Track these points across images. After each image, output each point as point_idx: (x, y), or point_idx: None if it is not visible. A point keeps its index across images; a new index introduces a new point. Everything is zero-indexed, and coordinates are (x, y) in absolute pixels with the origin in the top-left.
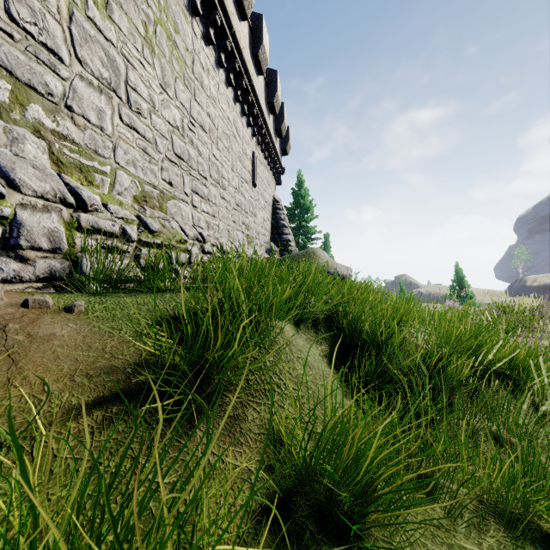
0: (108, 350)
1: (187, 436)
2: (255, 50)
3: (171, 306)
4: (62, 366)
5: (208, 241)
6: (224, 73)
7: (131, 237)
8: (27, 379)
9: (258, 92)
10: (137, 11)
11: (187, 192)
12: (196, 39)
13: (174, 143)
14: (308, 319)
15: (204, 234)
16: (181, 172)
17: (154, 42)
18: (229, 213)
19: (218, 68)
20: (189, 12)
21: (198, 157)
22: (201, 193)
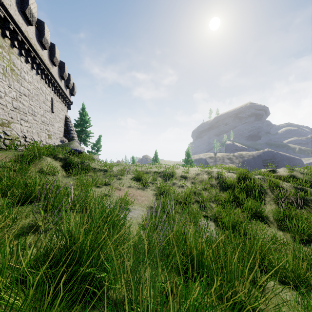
0: (9, 157)
1: (26, 166)
2: (52, 58)
3: (19, 153)
4: (3, 158)
5: (28, 137)
6: (35, 70)
7: (2, 137)
8: (0, 158)
9: (54, 73)
10: (0, 66)
11: (18, 120)
12: (22, 64)
13: (13, 103)
14: (58, 158)
15: (26, 135)
16: (16, 113)
17: (6, 73)
18: (38, 126)
19: (32, 69)
20: (19, 55)
21: (23, 106)
22: (24, 119)
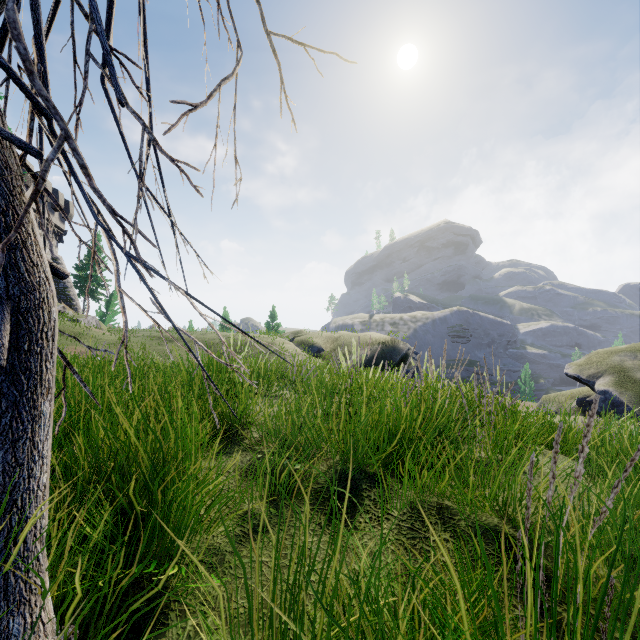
0: None
1: None
2: None
3: None
4: None
5: None
6: None
7: None
8: None
9: None
10: None
11: None
12: None
13: None
14: None
15: None
16: None
17: None
18: None
19: None
20: None
21: None
22: None
